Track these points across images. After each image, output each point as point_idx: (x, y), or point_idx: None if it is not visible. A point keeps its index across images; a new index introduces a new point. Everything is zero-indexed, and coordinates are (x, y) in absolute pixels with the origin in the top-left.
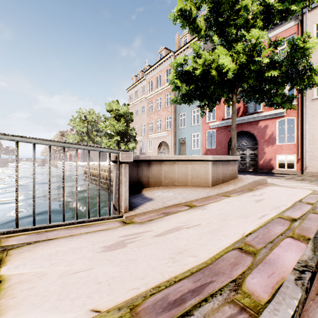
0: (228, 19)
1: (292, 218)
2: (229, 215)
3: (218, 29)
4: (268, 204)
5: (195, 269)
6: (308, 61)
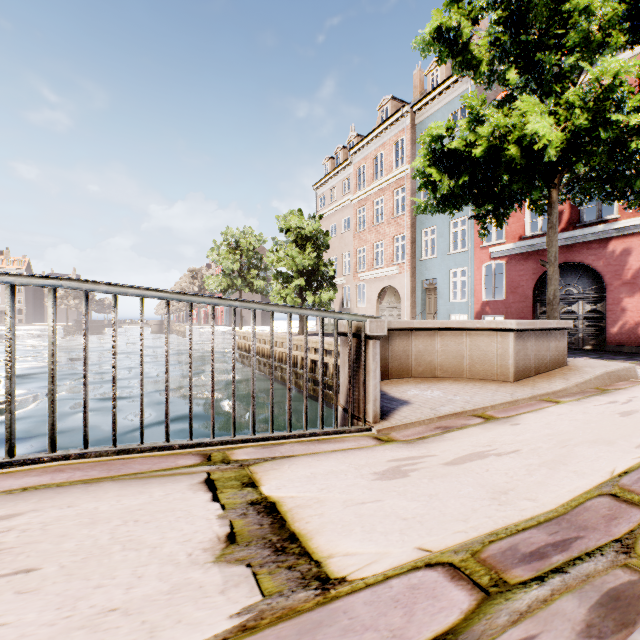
0: (543, 36)
1: None
2: (571, 438)
3: (519, 57)
4: None
5: (542, 517)
6: None
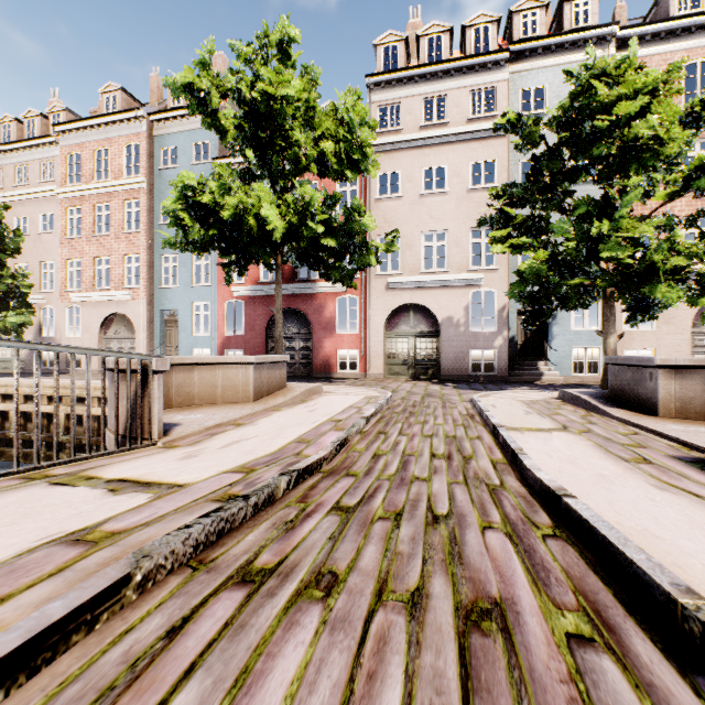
0: (272, 141)
1: (340, 419)
2: (284, 426)
3: (257, 146)
4: (321, 413)
5: (269, 454)
6: (365, 238)
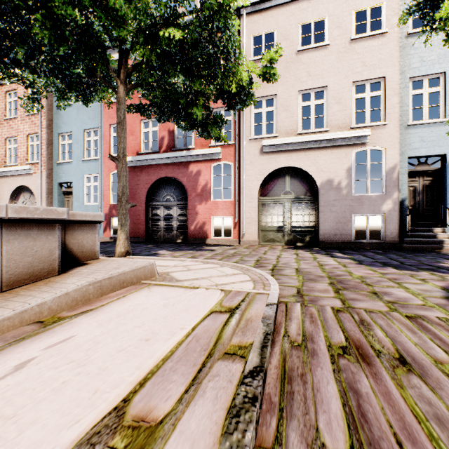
0: None
1: None
2: None
3: None
4: None
5: None
6: (231, 31)
